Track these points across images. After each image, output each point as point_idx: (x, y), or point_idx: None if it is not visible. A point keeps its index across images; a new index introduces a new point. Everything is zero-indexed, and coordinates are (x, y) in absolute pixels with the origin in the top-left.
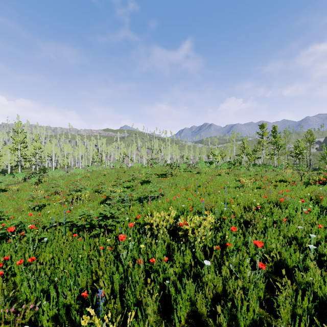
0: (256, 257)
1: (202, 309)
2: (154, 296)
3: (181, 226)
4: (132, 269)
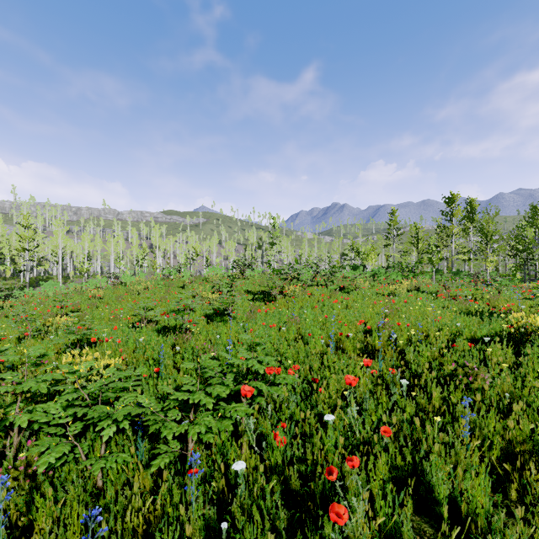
0: None
1: None
2: None
3: None
4: None
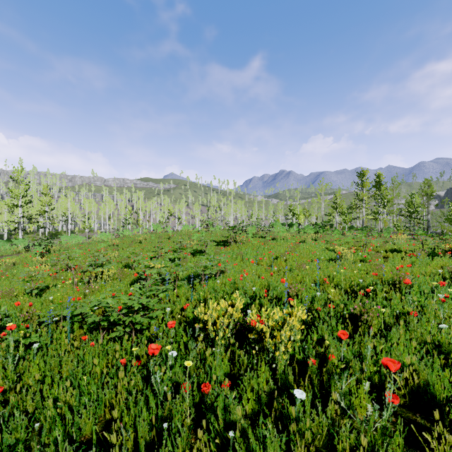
0: (376, 377)
1: None
2: None
3: (252, 325)
4: (170, 404)
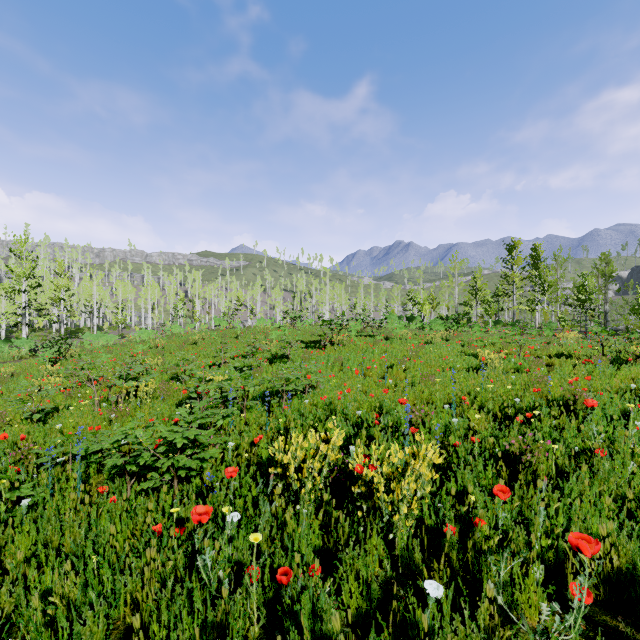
0: (550, 555)
1: None
2: None
3: (357, 471)
4: (227, 603)
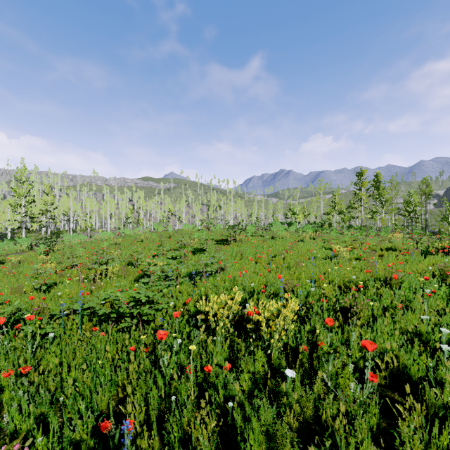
0: (361, 362)
1: (284, 448)
2: (210, 425)
3: (250, 315)
4: (177, 382)
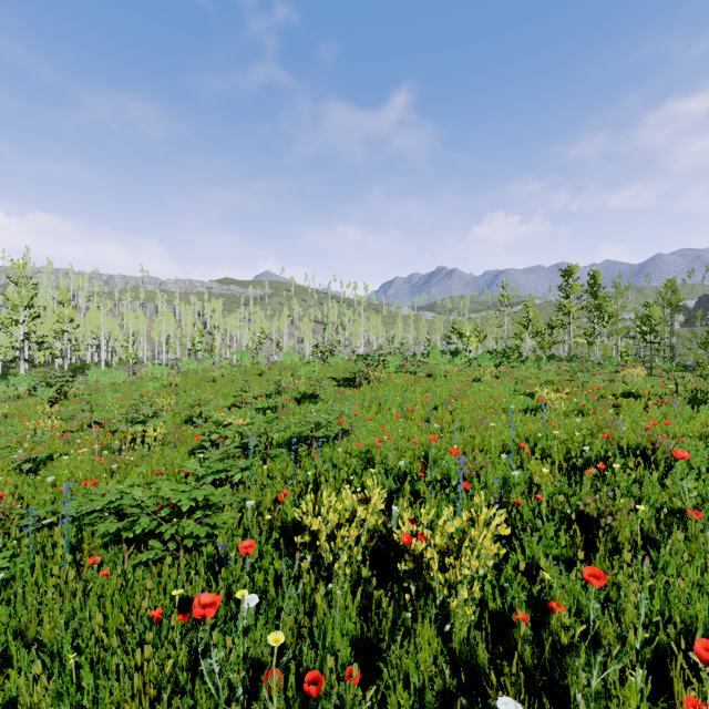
0: (647, 650)
1: None
2: None
3: (404, 542)
4: None
